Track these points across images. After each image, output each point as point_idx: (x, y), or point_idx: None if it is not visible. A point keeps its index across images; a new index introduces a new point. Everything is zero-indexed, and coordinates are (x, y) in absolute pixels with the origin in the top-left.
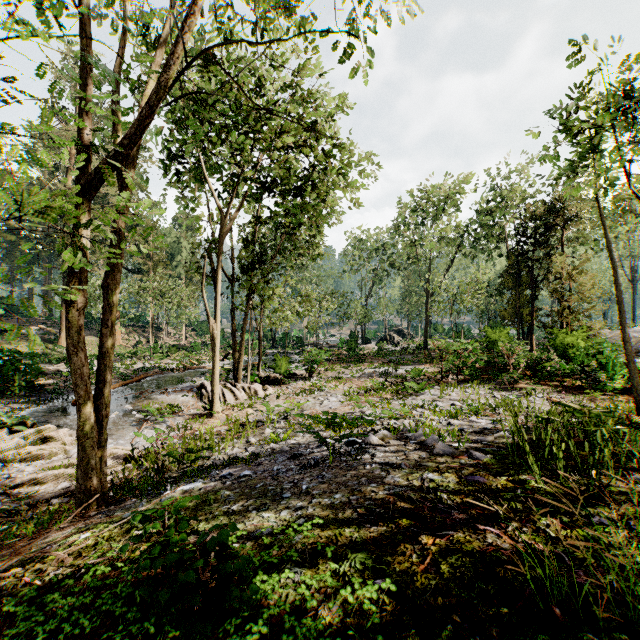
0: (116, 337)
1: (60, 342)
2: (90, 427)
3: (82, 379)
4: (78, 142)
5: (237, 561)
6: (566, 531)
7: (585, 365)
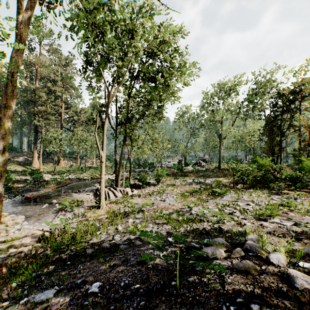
0: (61, 162)
1: (32, 165)
2: None
3: None
4: None
5: None
6: None
7: None
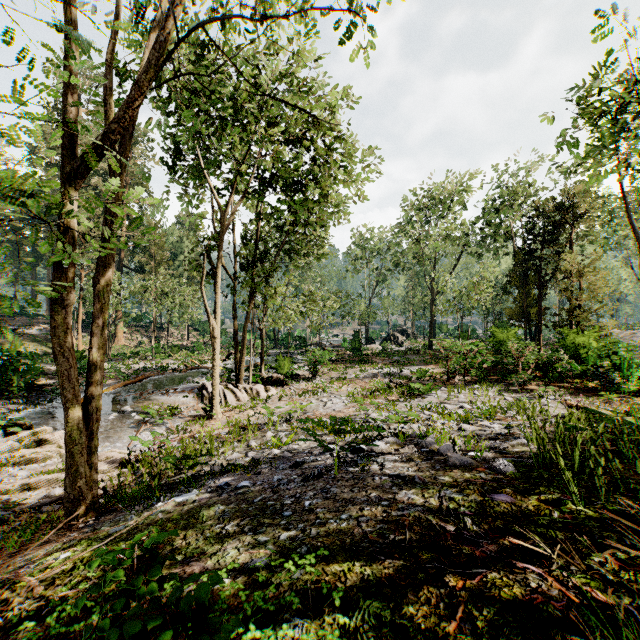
0: (118, 337)
1: None
2: (79, 432)
3: (70, 381)
4: (61, 124)
5: (217, 632)
6: (627, 573)
7: (598, 366)
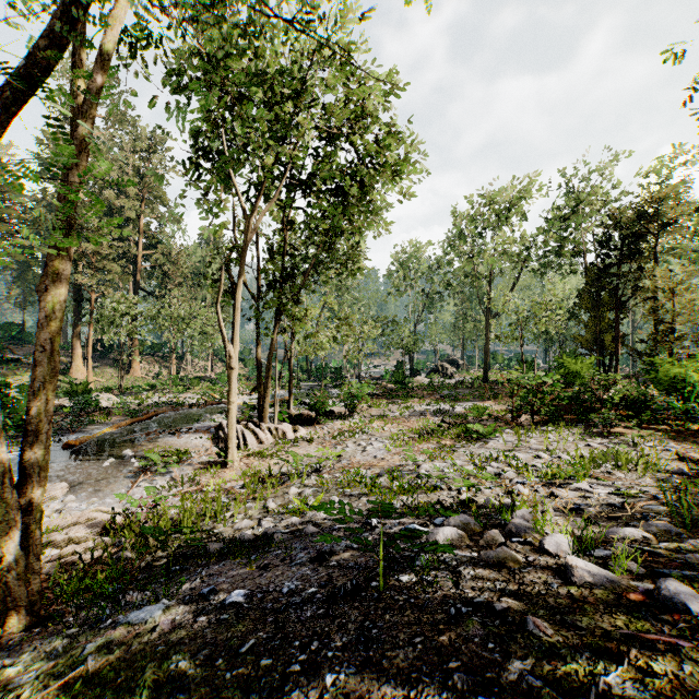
0: (134, 367)
1: (71, 373)
2: (4, 505)
3: None
4: None
5: None
6: None
7: None
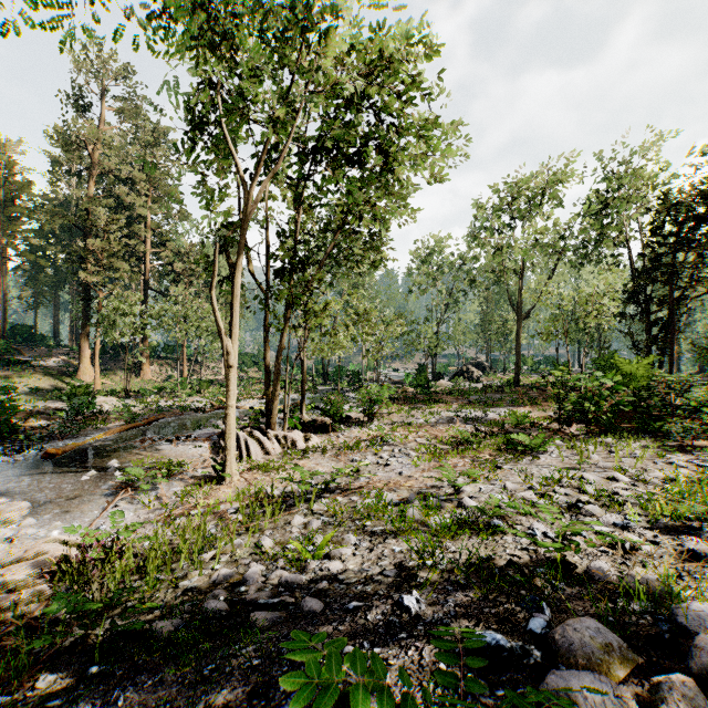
0: (144, 370)
1: (79, 375)
2: None
3: None
4: None
5: None
6: None
7: None
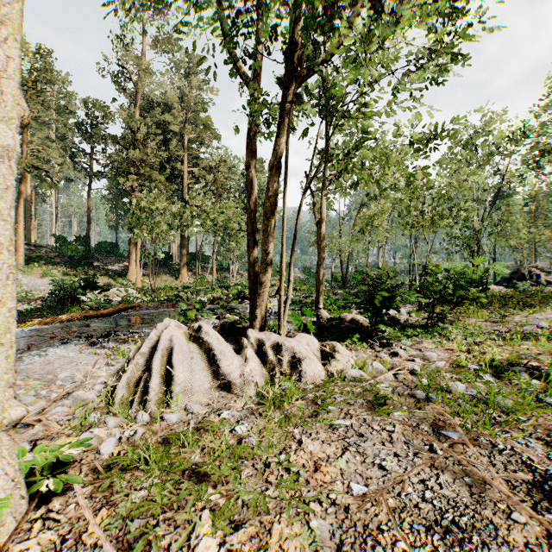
0: (182, 274)
1: (128, 276)
2: None
3: None
4: None
5: None
6: None
7: None
